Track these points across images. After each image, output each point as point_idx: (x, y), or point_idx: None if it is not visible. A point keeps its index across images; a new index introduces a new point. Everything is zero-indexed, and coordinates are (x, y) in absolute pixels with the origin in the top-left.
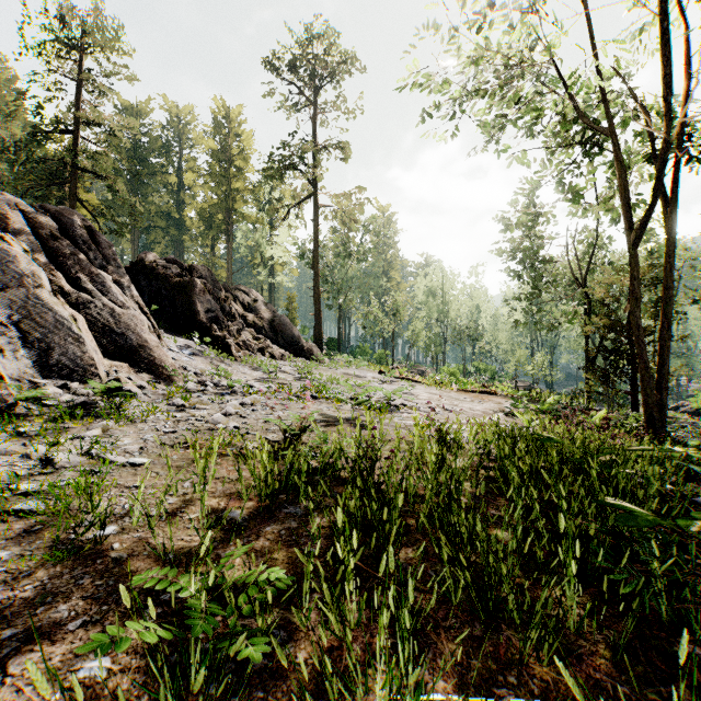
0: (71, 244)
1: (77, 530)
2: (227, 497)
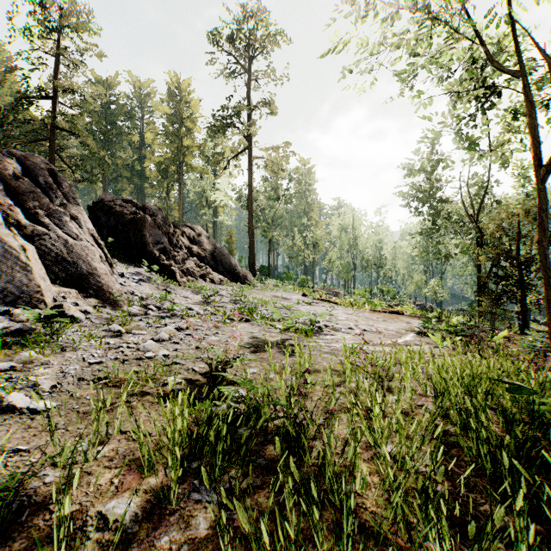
0: (32, 184)
1: None
2: (125, 469)
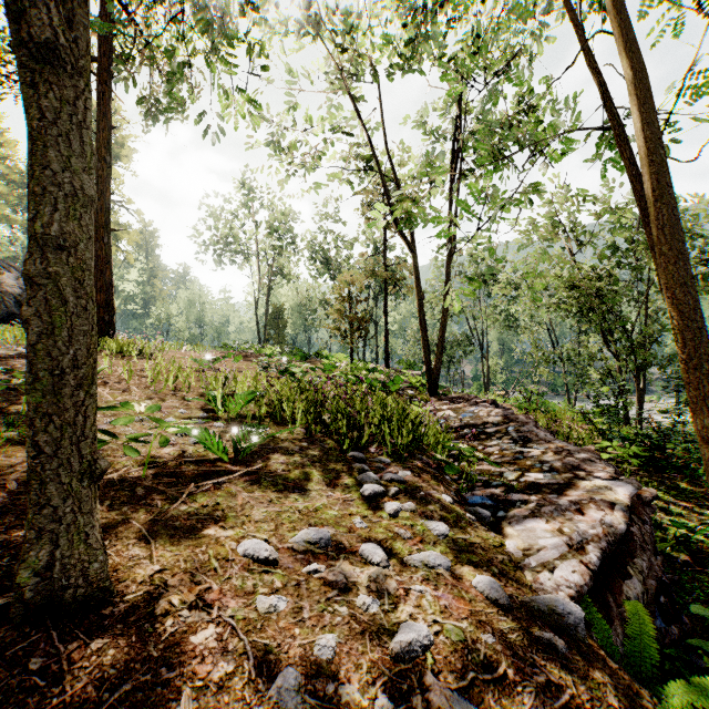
0: None
1: None
2: None
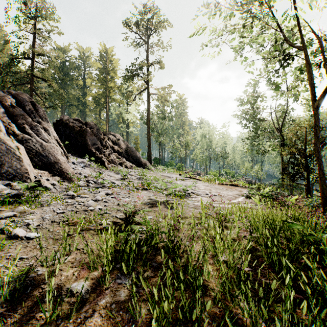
0: (22, 110)
1: None
2: (80, 267)
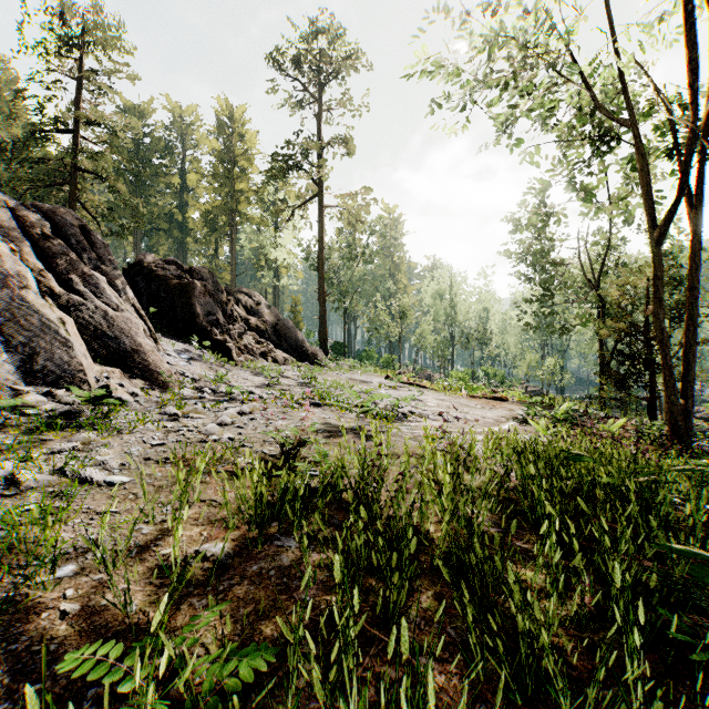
0: (63, 244)
1: (27, 571)
2: (211, 526)
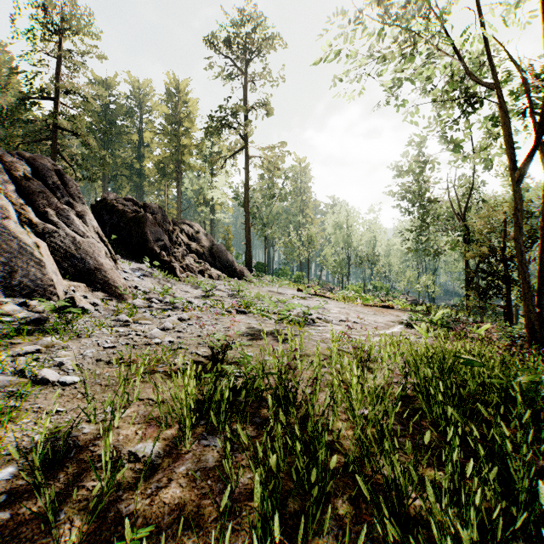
0: (41, 184)
1: None
2: (146, 424)
